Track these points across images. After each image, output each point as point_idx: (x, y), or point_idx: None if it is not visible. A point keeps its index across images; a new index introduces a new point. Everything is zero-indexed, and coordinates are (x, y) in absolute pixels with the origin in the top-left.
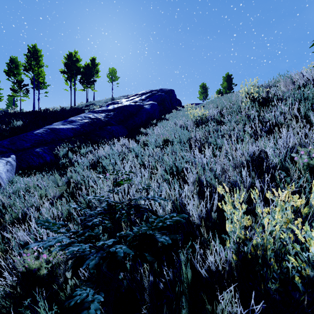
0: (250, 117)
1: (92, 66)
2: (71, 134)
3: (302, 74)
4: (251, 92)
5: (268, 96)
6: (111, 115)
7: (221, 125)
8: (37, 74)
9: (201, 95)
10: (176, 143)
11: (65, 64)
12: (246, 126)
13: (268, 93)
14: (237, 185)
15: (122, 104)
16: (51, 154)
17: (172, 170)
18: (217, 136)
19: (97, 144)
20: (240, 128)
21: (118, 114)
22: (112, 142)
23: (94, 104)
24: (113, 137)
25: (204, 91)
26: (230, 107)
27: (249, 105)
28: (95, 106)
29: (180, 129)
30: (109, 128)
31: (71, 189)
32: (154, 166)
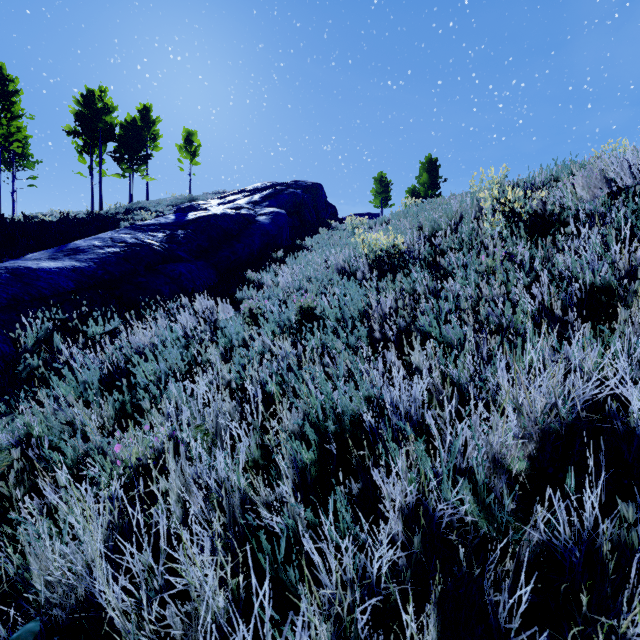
0: (516, 263)
1: (144, 124)
2: (70, 284)
3: (627, 161)
4: (509, 200)
5: (544, 209)
6: (178, 236)
7: (438, 275)
8: (5, 133)
9: (378, 198)
10: (332, 319)
11: (76, 115)
12: (509, 285)
13: (544, 202)
14: (555, 530)
15: (207, 212)
16: (3, 341)
17: (326, 420)
18: (437, 309)
19: (139, 309)
20: (498, 294)
21: (196, 234)
22: (177, 301)
23: (146, 209)
24: (181, 289)
25: (384, 191)
26: (451, 230)
27: (501, 228)
28: (148, 212)
29: (340, 281)
30: (172, 269)
31: (14, 478)
32: (273, 394)
